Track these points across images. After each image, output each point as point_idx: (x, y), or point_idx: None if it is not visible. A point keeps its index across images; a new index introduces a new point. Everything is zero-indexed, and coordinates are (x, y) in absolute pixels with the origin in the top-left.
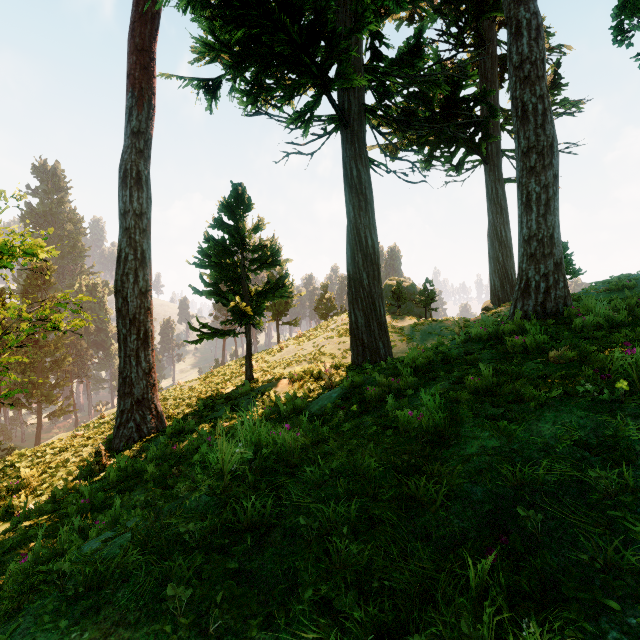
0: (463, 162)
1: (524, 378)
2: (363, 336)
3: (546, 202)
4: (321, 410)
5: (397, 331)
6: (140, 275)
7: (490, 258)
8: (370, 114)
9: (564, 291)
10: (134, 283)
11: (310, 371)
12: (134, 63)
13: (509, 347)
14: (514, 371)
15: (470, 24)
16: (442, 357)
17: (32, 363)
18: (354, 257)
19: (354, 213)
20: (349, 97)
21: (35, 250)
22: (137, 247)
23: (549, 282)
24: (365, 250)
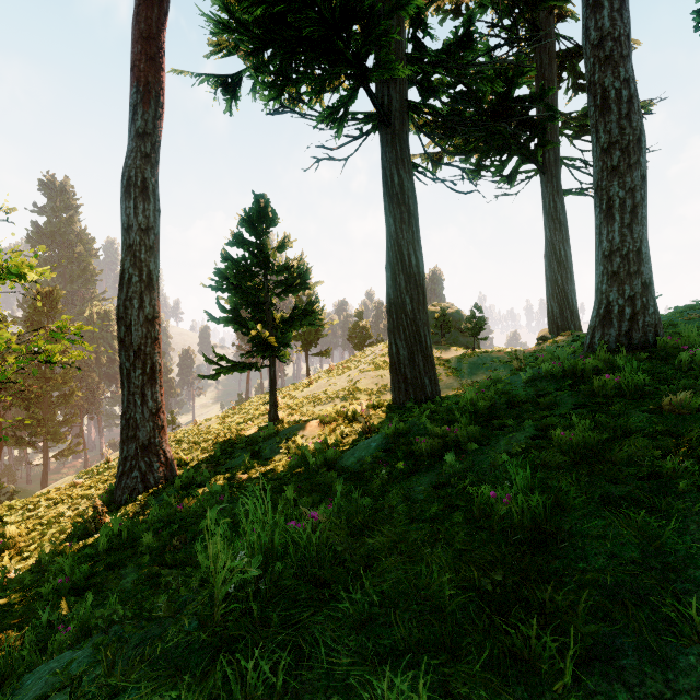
0: (517, 172)
1: (637, 435)
2: (406, 371)
3: (632, 209)
4: (358, 464)
5: (442, 364)
6: (146, 300)
7: (547, 281)
8: (414, 111)
9: (654, 318)
10: (139, 309)
11: (344, 411)
12: (139, 53)
13: (596, 388)
14: (618, 424)
15: (525, 15)
16: (506, 399)
17: (37, 398)
18: (395, 278)
19: (395, 227)
20: (389, 91)
21: (21, 270)
22: (143, 267)
23: (636, 307)
24: (408, 270)
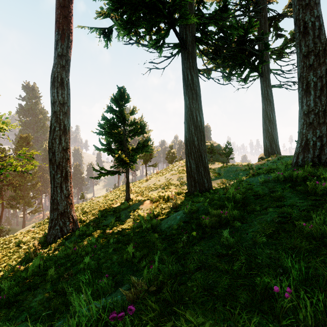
0: (248, 76)
1: None
2: (194, 175)
3: (321, 88)
4: (169, 229)
5: (212, 171)
6: (62, 139)
7: (263, 130)
8: (198, 42)
9: None
10: (59, 144)
11: (163, 196)
12: (59, 14)
13: (309, 189)
14: None
15: None
16: (251, 192)
17: (19, 186)
18: (189, 128)
19: (189, 101)
20: (186, 32)
21: None
22: (61, 123)
23: (323, 141)
24: (196, 123)
